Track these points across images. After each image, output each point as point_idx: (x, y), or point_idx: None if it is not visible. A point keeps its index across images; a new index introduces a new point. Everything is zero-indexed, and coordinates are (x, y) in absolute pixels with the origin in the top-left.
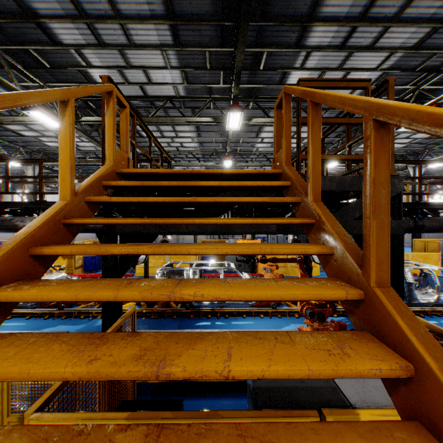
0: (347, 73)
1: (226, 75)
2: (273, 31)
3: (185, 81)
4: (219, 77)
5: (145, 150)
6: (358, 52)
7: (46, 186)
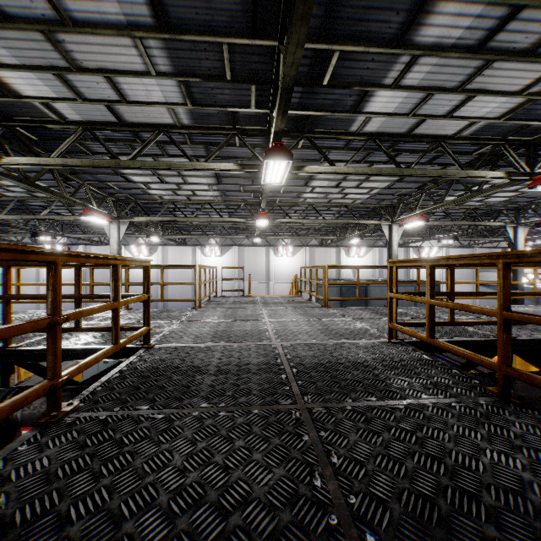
0: (470, 97)
1: (262, 92)
2: (357, 8)
3: (187, 100)
4: (249, 95)
5: (140, 198)
6: (501, 62)
7: (2, 240)
